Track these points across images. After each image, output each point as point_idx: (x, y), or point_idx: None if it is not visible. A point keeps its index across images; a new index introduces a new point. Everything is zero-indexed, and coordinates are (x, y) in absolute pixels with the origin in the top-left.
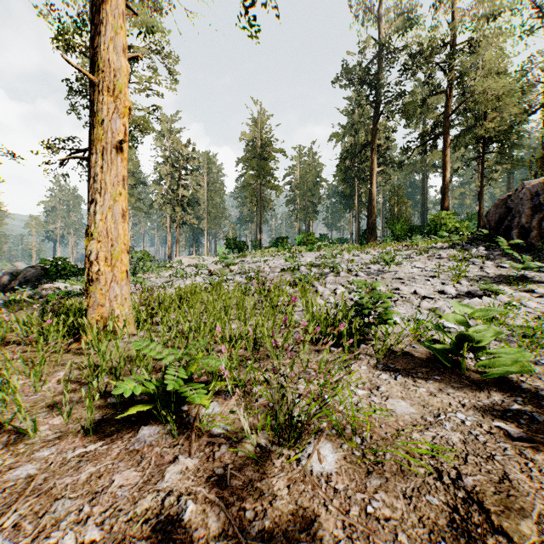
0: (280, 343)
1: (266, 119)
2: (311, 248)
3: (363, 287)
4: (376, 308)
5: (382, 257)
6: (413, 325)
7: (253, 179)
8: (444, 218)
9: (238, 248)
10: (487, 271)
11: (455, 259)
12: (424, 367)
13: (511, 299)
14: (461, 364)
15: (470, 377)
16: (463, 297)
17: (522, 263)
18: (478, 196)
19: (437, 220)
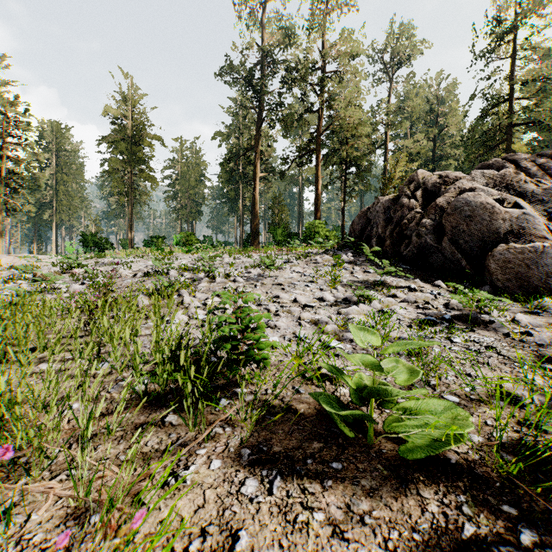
0: (66, 421)
1: (139, 97)
2: (189, 249)
3: (228, 303)
4: (244, 339)
5: (263, 260)
6: (296, 351)
7: (122, 165)
8: (318, 227)
9: (98, 247)
10: (357, 276)
11: (329, 264)
12: (315, 439)
13: (382, 305)
14: (368, 428)
15: (382, 453)
16: (341, 305)
17: (382, 269)
18: (342, 210)
19: (312, 228)
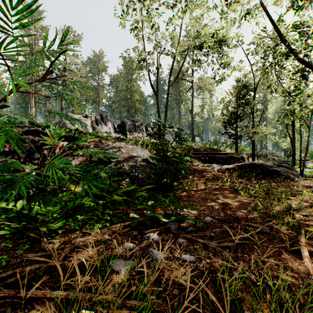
0: None
1: None
2: None
3: None
4: None
5: None
6: None
7: None
8: None
9: None
10: None
11: None
12: None
13: None
14: None
15: None
16: None
17: None
18: None
19: None
